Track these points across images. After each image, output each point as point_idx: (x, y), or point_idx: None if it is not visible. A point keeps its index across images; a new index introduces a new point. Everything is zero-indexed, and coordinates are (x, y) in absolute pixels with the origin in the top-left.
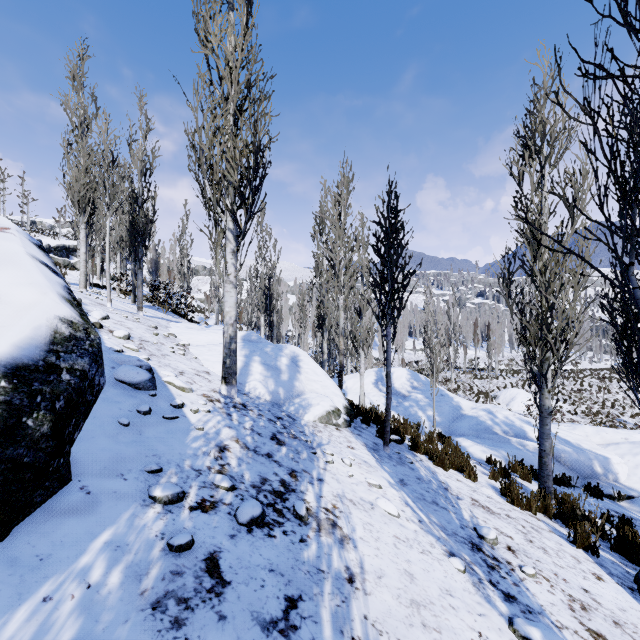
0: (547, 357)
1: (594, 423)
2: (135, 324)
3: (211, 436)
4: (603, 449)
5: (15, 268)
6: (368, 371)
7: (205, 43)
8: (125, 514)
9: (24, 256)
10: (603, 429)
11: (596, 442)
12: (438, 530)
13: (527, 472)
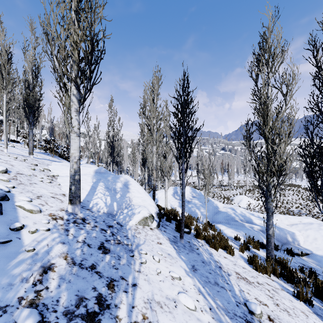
0: (271, 181)
1: (280, 212)
2: (19, 162)
3: (39, 256)
4: (290, 227)
5: None
6: (169, 188)
7: None
8: None
9: None
10: (289, 216)
11: (286, 223)
12: (224, 315)
13: (257, 244)
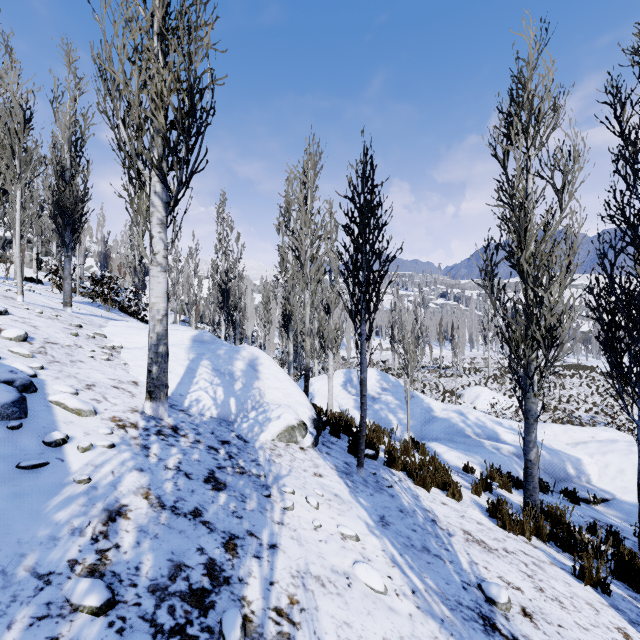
0: (533, 357)
1: (554, 419)
2: (48, 322)
3: (100, 492)
4: (573, 449)
5: None
6: (336, 372)
7: None
8: None
9: None
10: (570, 428)
11: (565, 441)
12: (438, 603)
13: (507, 481)
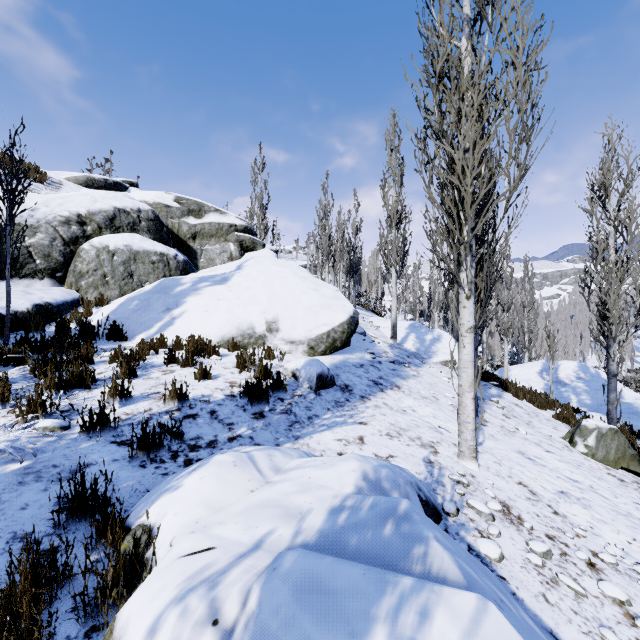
0: (612, 336)
1: None
2: None
3: (383, 349)
4: None
5: (344, 300)
6: (535, 362)
7: (384, 198)
8: (362, 352)
9: (344, 297)
10: None
11: None
12: None
13: (624, 429)
